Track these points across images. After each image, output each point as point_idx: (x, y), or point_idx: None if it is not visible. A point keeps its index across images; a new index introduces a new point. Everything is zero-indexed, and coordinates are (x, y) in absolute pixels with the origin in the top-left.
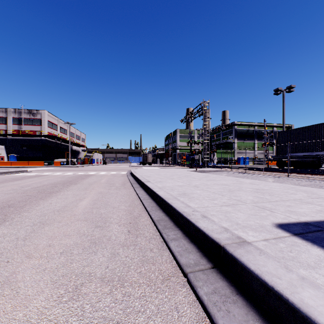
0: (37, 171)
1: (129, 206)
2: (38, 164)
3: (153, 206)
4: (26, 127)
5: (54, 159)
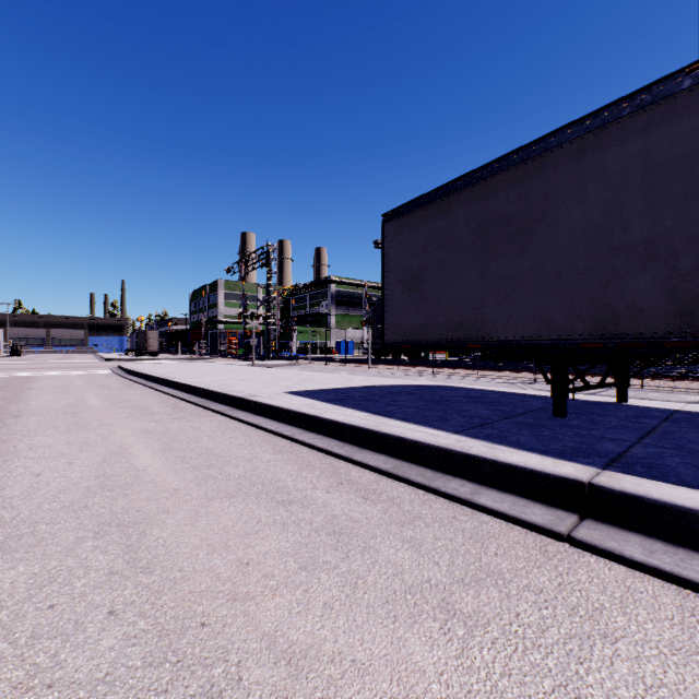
0: None
1: (160, 400)
2: None
3: (191, 396)
4: None
5: None
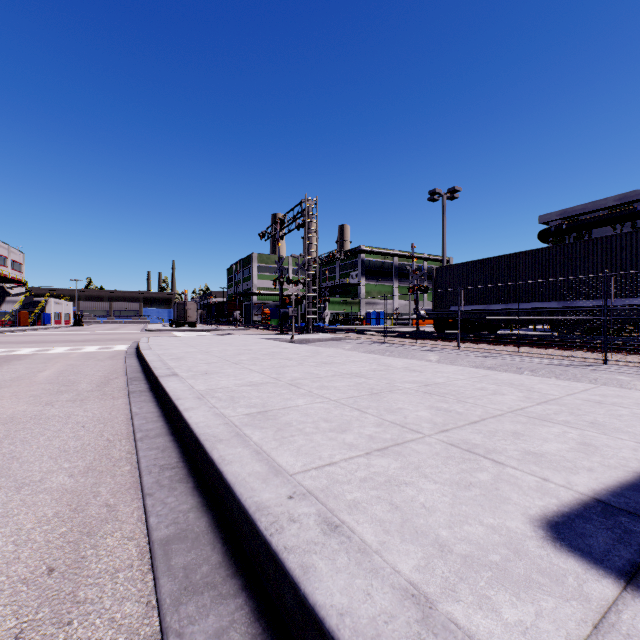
0: None
1: (85, 470)
2: None
3: (168, 465)
4: None
5: None
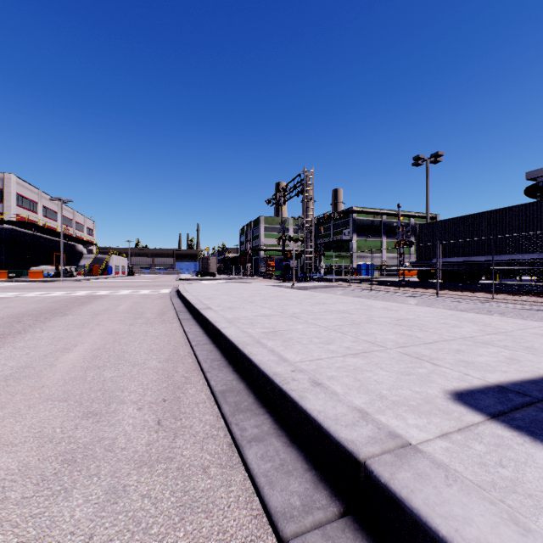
0: None
1: (167, 360)
2: None
3: (215, 359)
4: None
5: (31, 266)
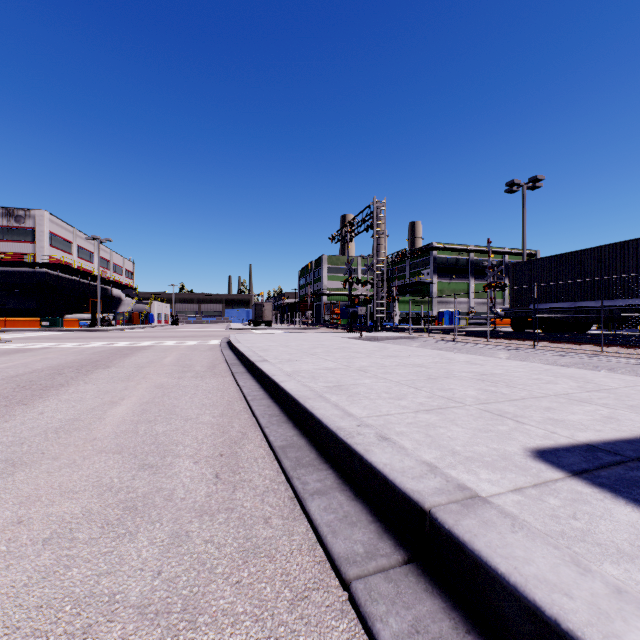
0: (23, 340)
1: (221, 415)
2: (27, 324)
3: (274, 414)
4: (1, 245)
5: (66, 314)
